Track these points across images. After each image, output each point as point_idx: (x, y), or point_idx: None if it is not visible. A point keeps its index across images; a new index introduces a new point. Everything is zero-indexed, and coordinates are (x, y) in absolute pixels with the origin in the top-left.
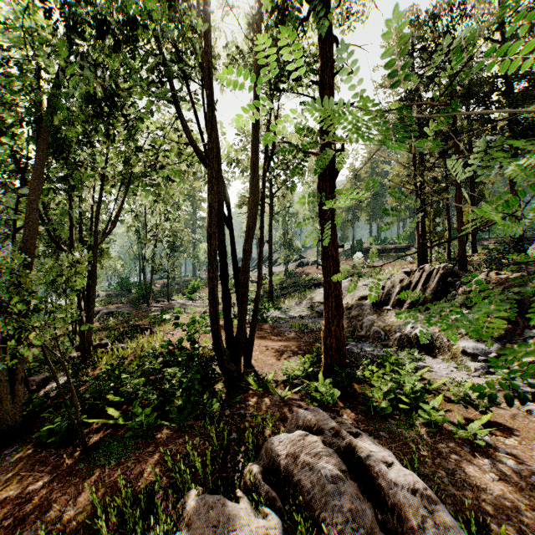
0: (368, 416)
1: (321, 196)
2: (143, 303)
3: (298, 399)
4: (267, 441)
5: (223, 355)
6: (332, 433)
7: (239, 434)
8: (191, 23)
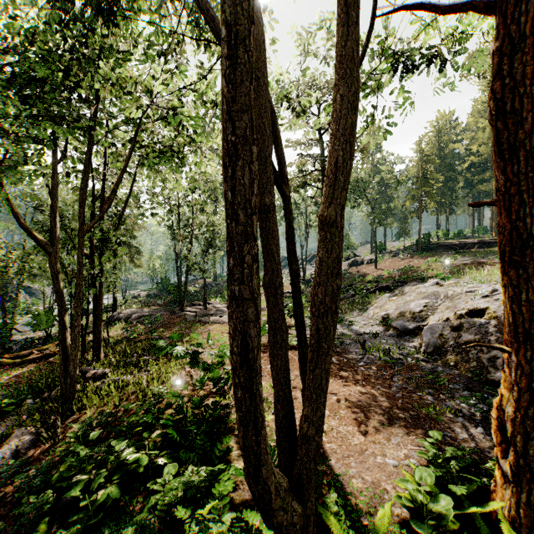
0: None
1: (502, 93)
2: (179, 305)
3: None
4: None
5: (273, 500)
6: None
7: None
8: None
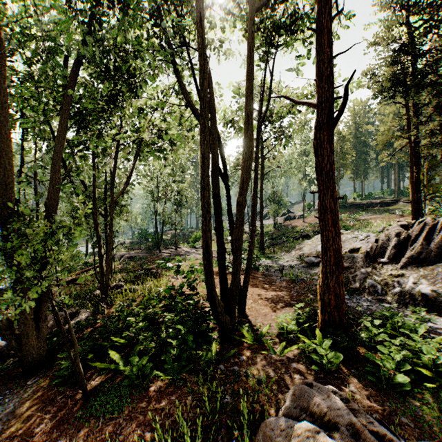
0: (380, 390)
1: (318, 146)
2: (156, 249)
3: (294, 359)
4: (265, 424)
5: (217, 308)
6: (350, 430)
7: (233, 398)
8: None
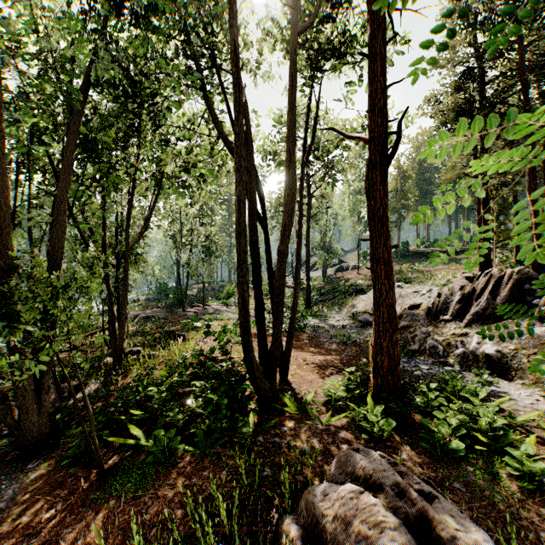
0: (433, 457)
1: (370, 187)
2: (179, 307)
3: (343, 428)
4: (308, 491)
5: (255, 372)
6: (395, 491)
7: (273, 470)
8: (221, 3)
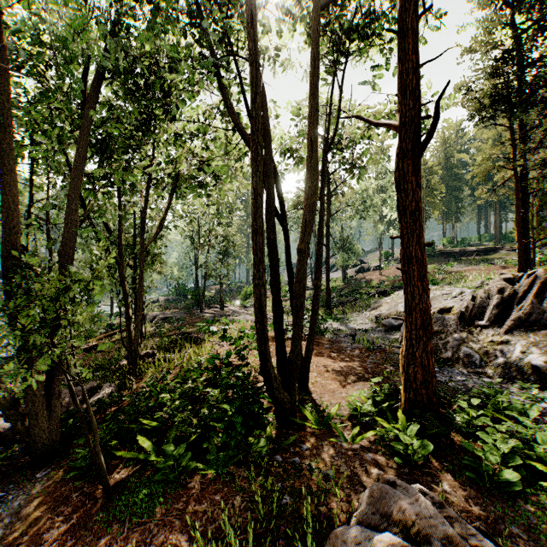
0: (481, 490)
1: (400, 178)
2: (197, 308)
3: (371, 448)
4: (336, 534)
5: (273, 383)
6: (446, 545)
7: (293, 498)
8: None
